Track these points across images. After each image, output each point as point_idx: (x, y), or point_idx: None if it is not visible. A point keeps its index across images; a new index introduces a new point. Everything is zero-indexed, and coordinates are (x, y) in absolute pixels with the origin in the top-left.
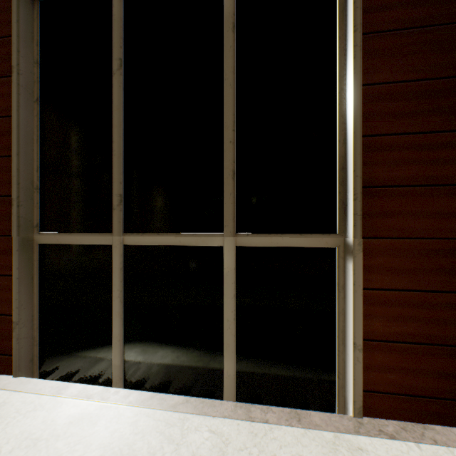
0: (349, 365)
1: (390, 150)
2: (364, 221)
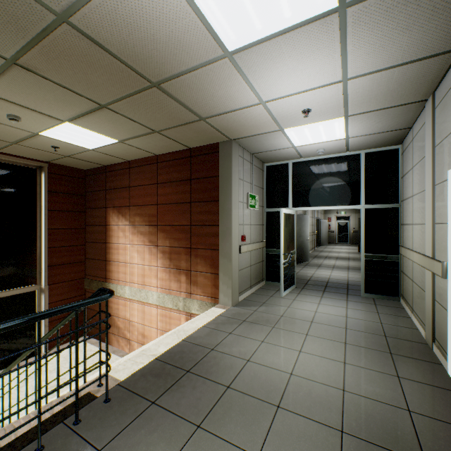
0: (43, 334)
1: (59, 252)
2: (49, 278)
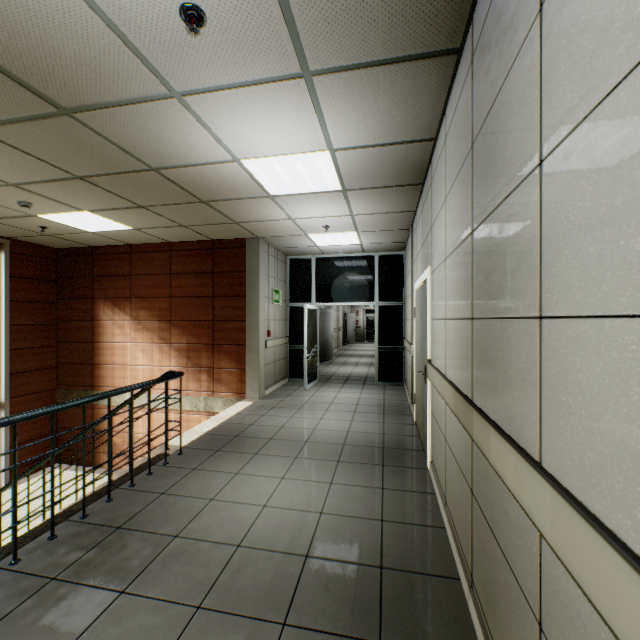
0: (3, 463)
1: (24, 355)
2: (12, 390)
